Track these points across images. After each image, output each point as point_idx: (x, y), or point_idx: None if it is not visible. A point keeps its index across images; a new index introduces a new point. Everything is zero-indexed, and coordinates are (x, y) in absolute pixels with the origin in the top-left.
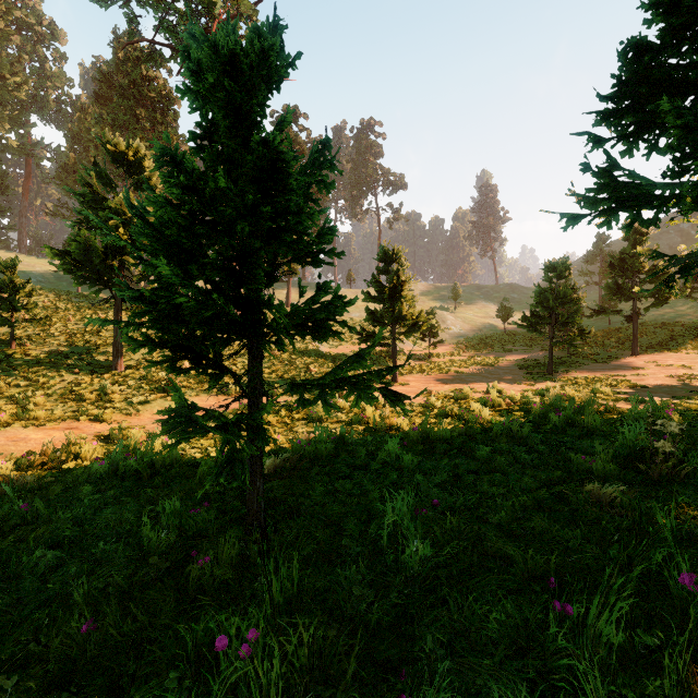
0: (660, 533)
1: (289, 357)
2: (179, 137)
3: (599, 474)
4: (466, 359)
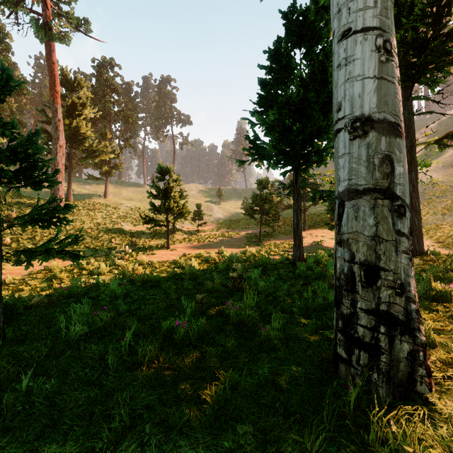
0: (209, 311)
1: (98, 233)
2: (11, 65)
3: (211, 290)
4: (219, 233)
